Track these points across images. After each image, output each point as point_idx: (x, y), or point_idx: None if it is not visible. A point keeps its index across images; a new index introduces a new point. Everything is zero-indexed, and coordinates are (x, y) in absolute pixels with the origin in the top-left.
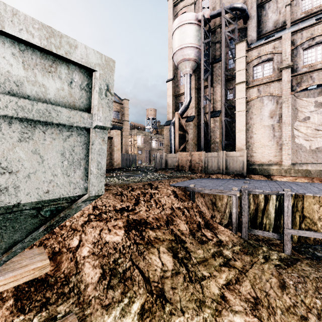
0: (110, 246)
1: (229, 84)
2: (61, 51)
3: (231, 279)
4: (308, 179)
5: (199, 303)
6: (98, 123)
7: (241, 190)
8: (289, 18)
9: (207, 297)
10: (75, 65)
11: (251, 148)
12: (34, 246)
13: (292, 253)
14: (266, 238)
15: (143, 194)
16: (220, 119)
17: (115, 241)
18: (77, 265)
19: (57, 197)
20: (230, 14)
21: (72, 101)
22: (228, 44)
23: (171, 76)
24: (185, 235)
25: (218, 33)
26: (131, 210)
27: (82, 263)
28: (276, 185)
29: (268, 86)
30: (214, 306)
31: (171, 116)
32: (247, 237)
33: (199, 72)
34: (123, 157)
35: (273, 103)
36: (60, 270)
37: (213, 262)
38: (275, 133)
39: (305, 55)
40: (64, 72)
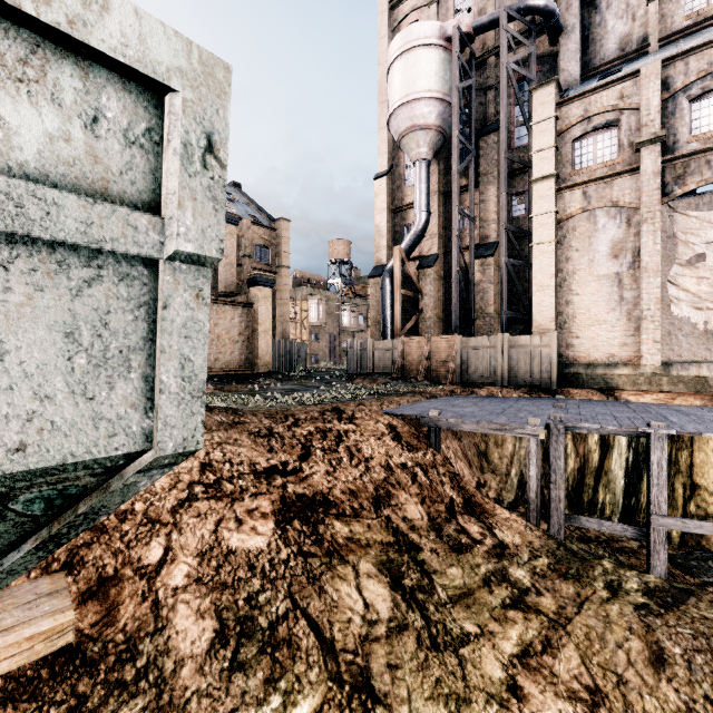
0: (240, 562)
1: (517, 183)
2: (54, 12)
3: (532, 642)
4: (702, 399)
5: (457, 704)
6: (180, 245)
7: (547, 424)
8: (654, 30)
9: (475, 688)
10: (106, 69)
11: (569, 327)
12: (56, 562)
13: (668, 572)
14: (607, 535)
15: (320, 433)
16: (496, 263)
17: (253, 548)
18: (157, 611)
19: (55, 464)
20: (518, 24)
21: (98, 178)
22: (514, 90)
23: (384, 166)
24: (419, 532)
25: (490, 68)
26: (291, 472)
27: (171, 605)
28: (629, 414)
29: (607, 185)
30: (493, 712)
31: (385, 257)
32: (563, 534)
33: (449, 155)
34: (276, 349)
35: (620, 225)
36: (115, 625)
37: (486, 597)
38: (625, 293)
39: (694, 112)
40: (70, 85)
